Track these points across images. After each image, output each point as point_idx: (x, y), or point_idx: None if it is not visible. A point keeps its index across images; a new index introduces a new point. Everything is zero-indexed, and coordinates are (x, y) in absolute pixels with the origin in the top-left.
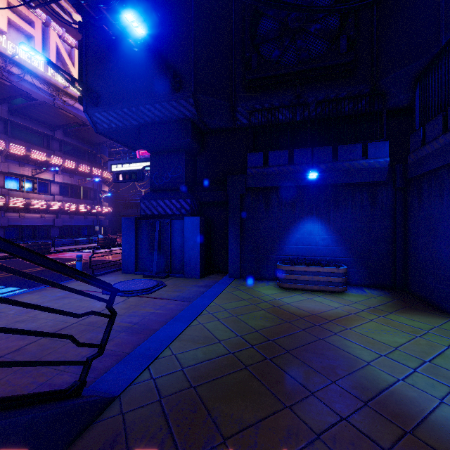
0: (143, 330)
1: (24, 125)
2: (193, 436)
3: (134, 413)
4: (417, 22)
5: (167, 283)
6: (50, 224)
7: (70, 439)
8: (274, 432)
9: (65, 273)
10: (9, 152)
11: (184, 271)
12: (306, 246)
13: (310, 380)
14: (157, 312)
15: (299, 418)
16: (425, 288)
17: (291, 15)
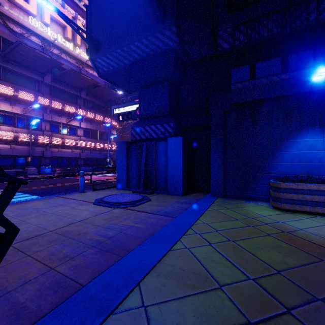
0: (114, 247)
1: (62, 89)
2: None
3: None
4: None
5: (152, 198)
6: (78, 157)
7: None
8: None
9: None
10: (52, 107)
11: (167, 188)
12: (306, 163)
13: None
14: (136, 226)
15: None
16: None
17: None
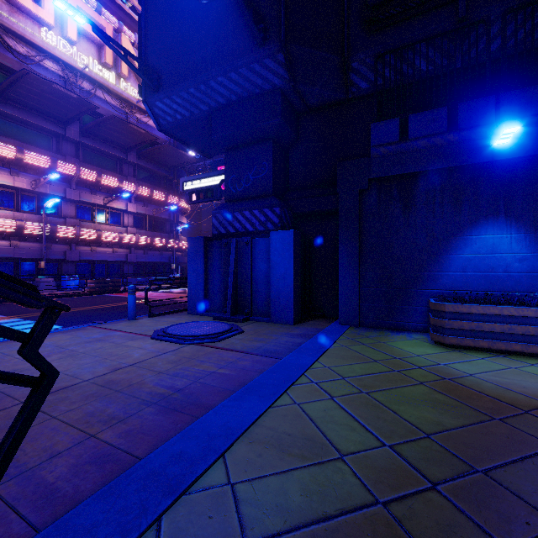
0: (186, 404)
1: (96, 148)
2: None
3: None
4: None
5: (245, 329)
6: (123, 260)
7: None
8: None
9: None
10: (80, 178)
11: (270, 312)
12: (485, 273)
13: None
14: (219, 372)
15: None
16: None
17: None
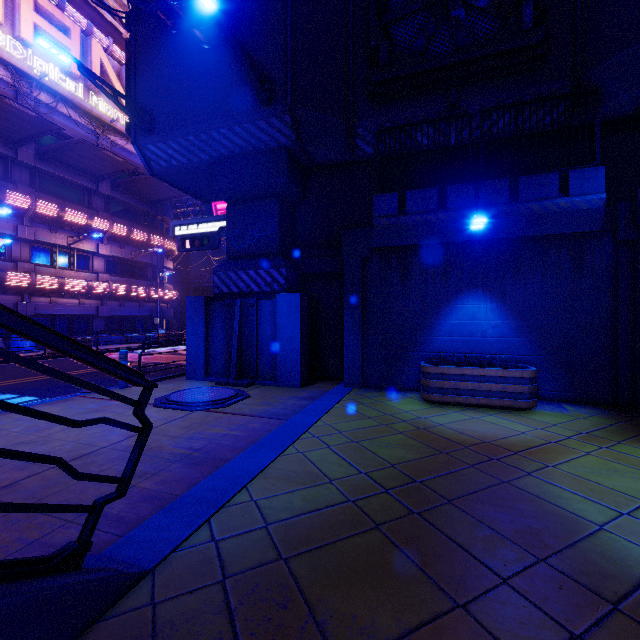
0: (207, 460)
1: (57, 175)
2: None
3: (174, 605)
4: None
5: (251, 393)
6: (93, 314)
7: None
8: None
9: (44, 341)
10: (36, 213)
11: (277, 376)
12: (467, 337)
13: (497, 555)
14: (232, 434)
15: (487, 631)
16: None
17: None
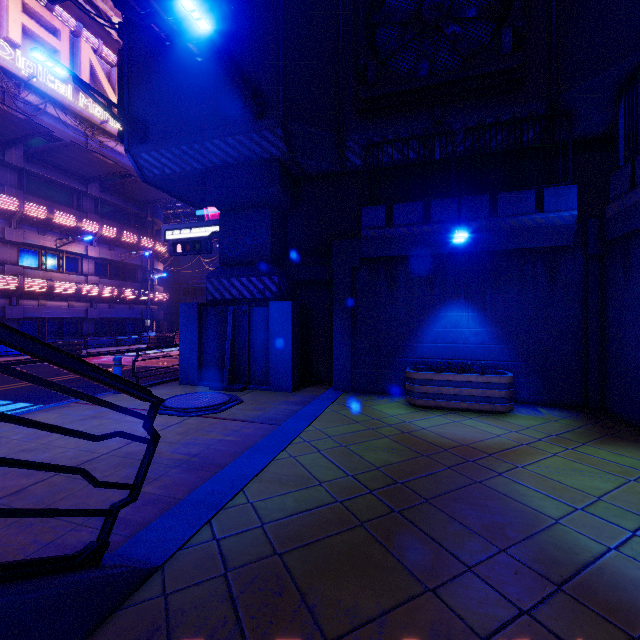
0: (205, 465)
1: (46, 176)
2: (276, 637)
3: (184, 595)
4: (620, 3)
5: (244, 398)
6: (82, 316)
7: (78, 636)
8: (410, 633)
9: (71, 368)
10: (24, 215)
11: (269, 380)
12: (450, 344)
13: (465, 547)
14: (227, 439)
15: (451, 610)
16: (636, 407)
17: (427, 0)
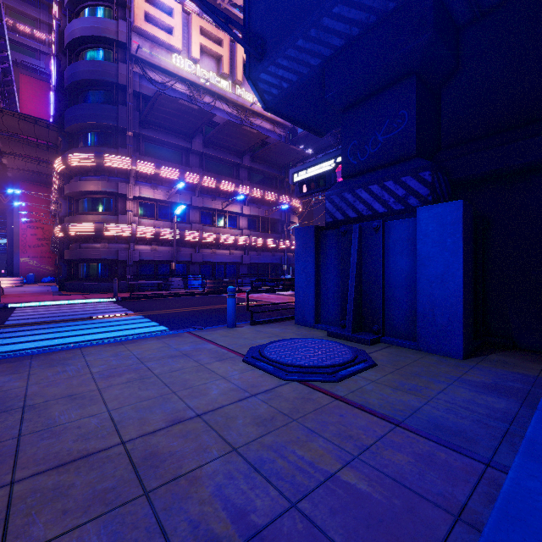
0: None
1: (216, 156)
2: None
3: None
4: None
5: (377, 358)
6: (239, 261)
7: None
8: None
9: None
10: (202, 186)
11: (417, 333)
12: None
13: None
14: (345, 481)
15: None
16: None
17: None
